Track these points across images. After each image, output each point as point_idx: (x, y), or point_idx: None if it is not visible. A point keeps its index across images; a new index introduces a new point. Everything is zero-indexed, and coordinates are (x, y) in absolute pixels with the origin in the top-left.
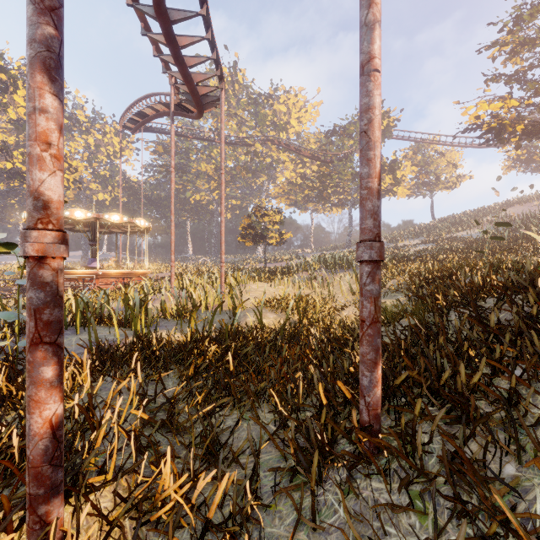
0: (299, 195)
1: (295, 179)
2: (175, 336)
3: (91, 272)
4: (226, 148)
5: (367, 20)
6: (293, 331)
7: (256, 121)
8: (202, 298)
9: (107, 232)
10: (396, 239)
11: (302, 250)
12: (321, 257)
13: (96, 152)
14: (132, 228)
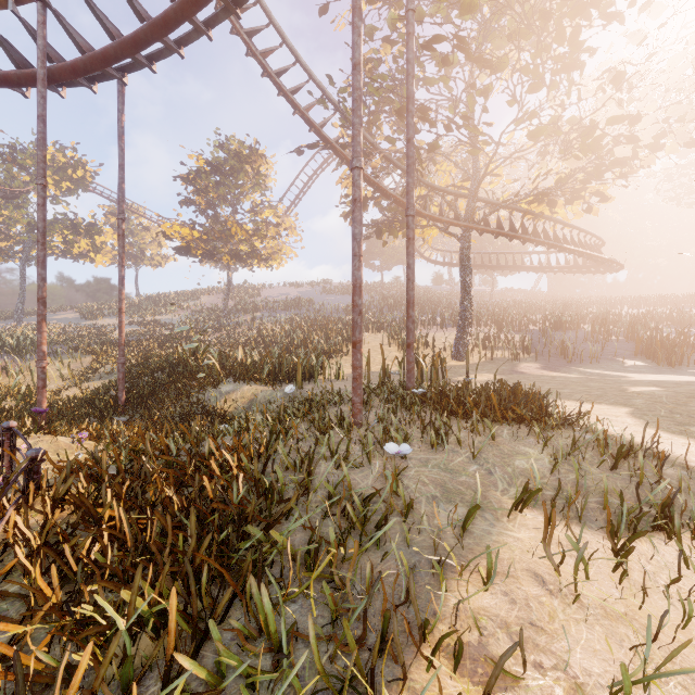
0: None
1: None
2: None
3: None
4: None
5: (121, 298)
6: None
7: None
8: None
9: None
10: (95, 315)
11: None
12: None
13: None
14: None
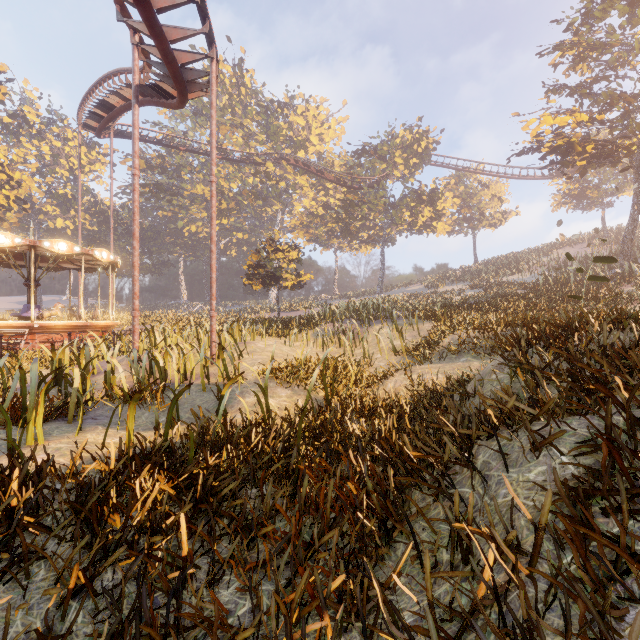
0: (320, 228)
1: (316, 209)
2: (109, 441)
3: (21, 325)
4: (229, 166)
5: None
6: (318, 425)
7: (267, 135)
8: (175, 366)
9: (56, 268)
10: (436, 283)
11: (324, 296)
12: (350, 305)
13: (53, 164)
14: (90, 262)
